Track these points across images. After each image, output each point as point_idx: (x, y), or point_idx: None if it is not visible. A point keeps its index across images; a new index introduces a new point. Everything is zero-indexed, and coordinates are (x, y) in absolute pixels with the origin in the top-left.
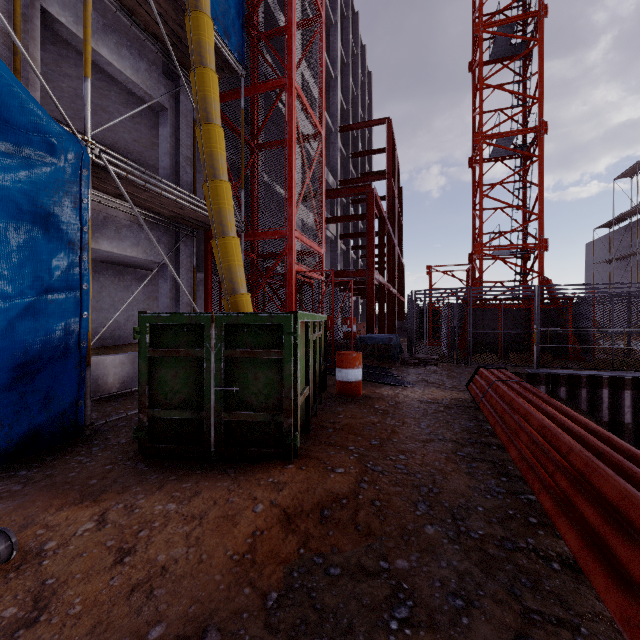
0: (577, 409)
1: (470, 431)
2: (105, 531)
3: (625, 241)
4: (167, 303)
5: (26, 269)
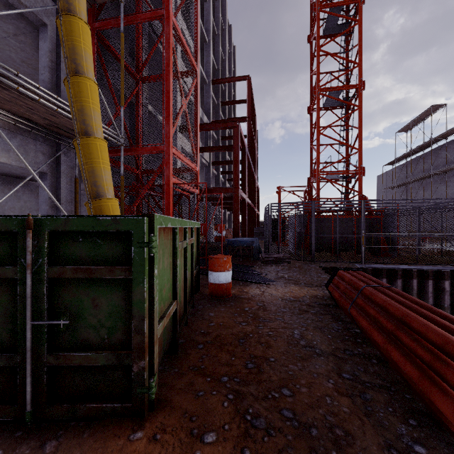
0: None
1: (342, 337)
2: None
3: (402, 174)
4: (46, 210)
5: None
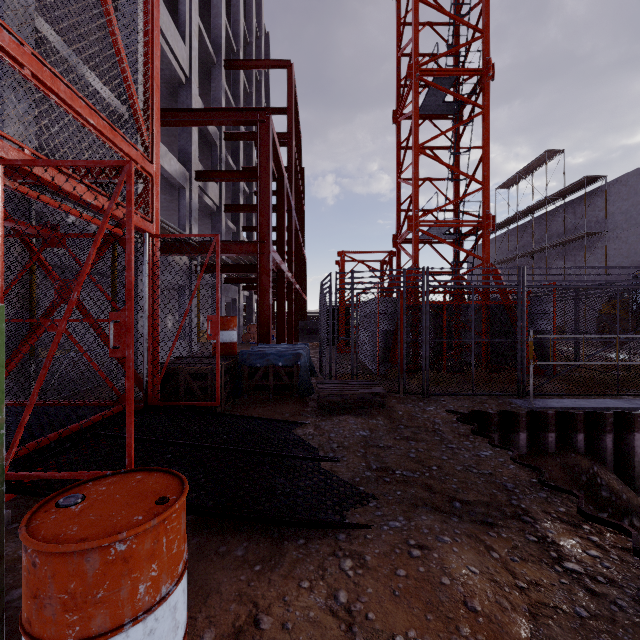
0: (607, 472)
1: None
2: None
3: (502, 248)
4: None
5: None
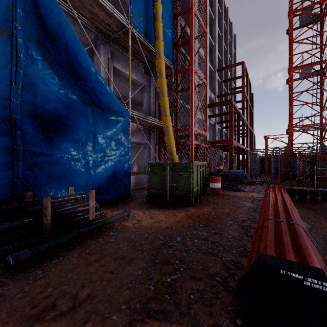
0: None
1: (259, 206)
2: (146, 214)
3: None
4: (146, 157)
5: (118, 150)
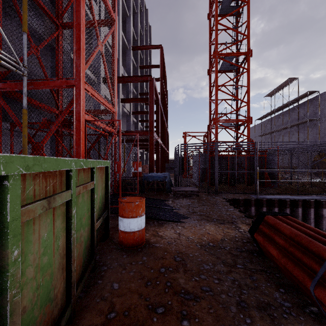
0: None
1: None
2: None
3: (268, 126)
4: None
5: None
